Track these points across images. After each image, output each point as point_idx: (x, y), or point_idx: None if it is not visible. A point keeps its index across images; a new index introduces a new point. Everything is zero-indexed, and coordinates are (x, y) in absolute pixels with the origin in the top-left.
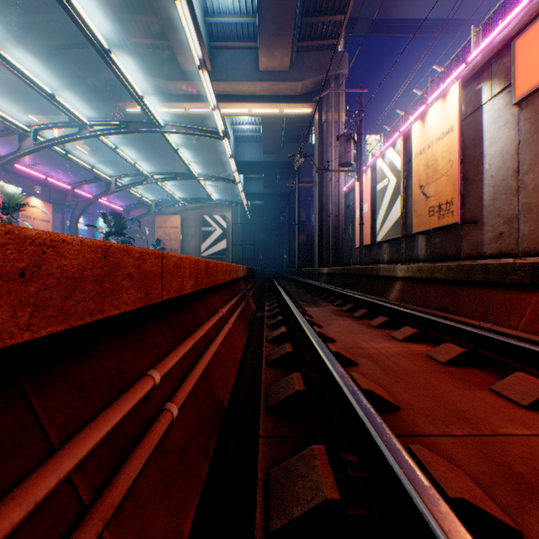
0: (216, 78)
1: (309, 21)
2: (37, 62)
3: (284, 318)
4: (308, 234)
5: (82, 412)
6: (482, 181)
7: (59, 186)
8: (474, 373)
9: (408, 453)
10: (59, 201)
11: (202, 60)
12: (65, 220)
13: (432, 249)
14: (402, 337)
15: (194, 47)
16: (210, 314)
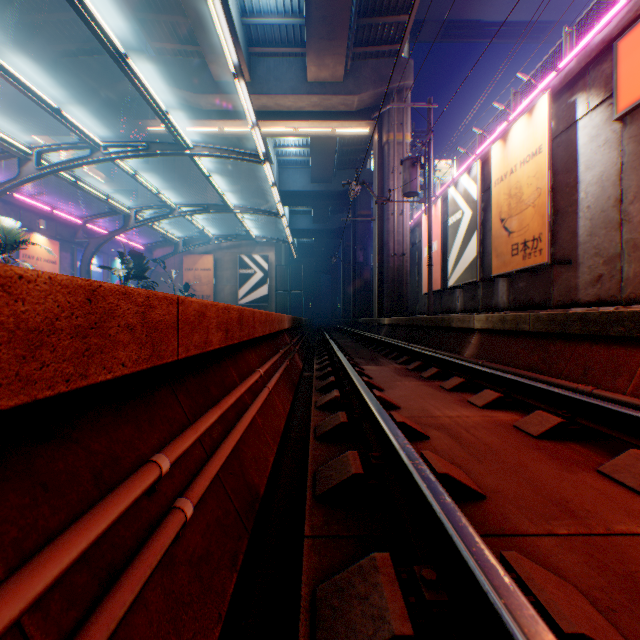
0: (256, 91)
1: (367, 22)
2: (41, 72)
3: (337, 379)
4: (366, 278)
5: (49, 520)
6: (577, 213)
7: (67, 220)
8: (575, 449)
9: (507, 573)
10: (68, 238)
11: (238, 66)
12: (75, 260)
13: (515, 296)
14: (482, 403)
15: (229, 51)
16: (245, 375)
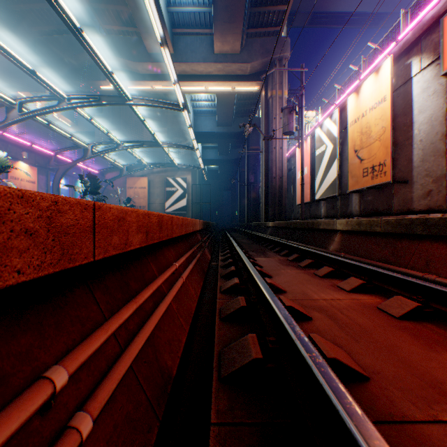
0: (178, 60)
1: (257, 10)
2: (24, 46)
3: (236, 269)
4: (256, 194)
5: None
6: (412, 145)
7: (43, 152)
8: (433, 330)
9: None
10: (43, 165)
11: (163, 37)
12: (48, 181)
13: (365, 206)
14: (349, 288)
15: (156, 25)
16: (163, 268)
